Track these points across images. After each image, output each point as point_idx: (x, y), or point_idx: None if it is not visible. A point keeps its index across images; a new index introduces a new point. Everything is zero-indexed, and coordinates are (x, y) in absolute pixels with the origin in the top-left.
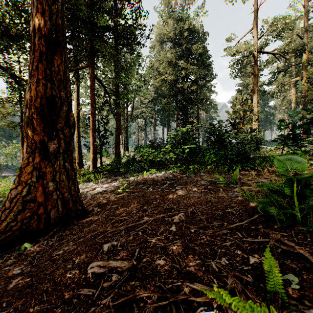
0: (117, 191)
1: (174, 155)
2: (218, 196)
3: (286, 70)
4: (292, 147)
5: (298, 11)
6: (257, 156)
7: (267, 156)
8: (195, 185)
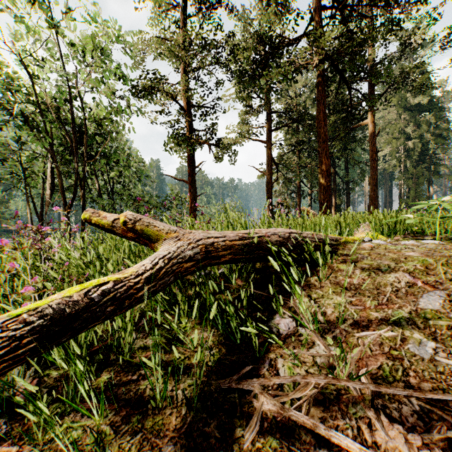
0: None
1: None
2: None
3: None
4: None
5: None
6: None
7: None
8: None
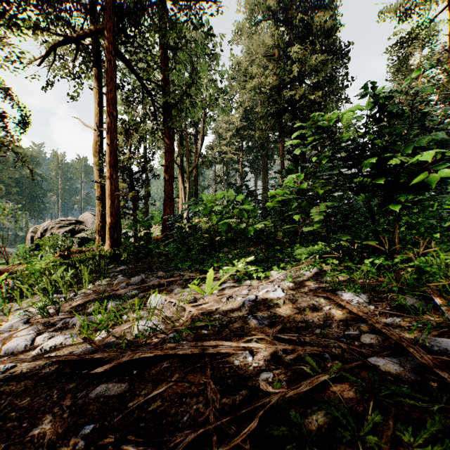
0: None
1: (323, 211)
2: None
3: None
4: None
5: None
6: None
7: None
8: None
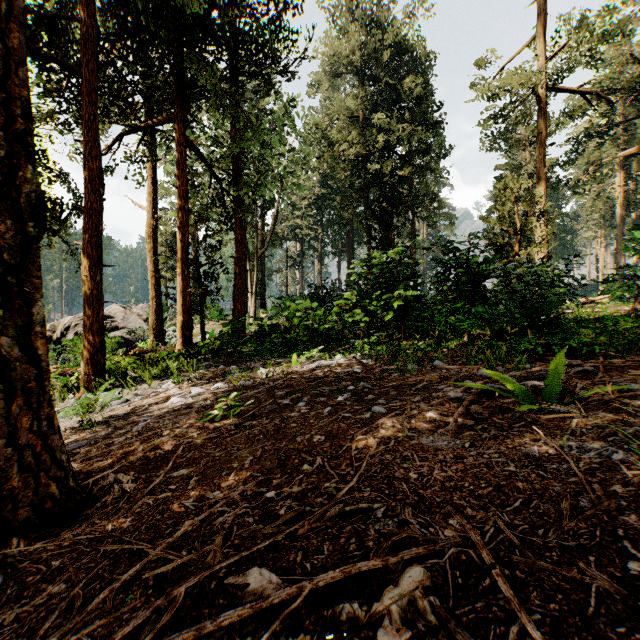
0: (207, 414)
1: (365, 316)
2: (529, 457)
3: (604, 134)
4: (618, 300)
5: (633, 3)
6: (560, 318)
7: (593, 319)
8: (427, 398)
